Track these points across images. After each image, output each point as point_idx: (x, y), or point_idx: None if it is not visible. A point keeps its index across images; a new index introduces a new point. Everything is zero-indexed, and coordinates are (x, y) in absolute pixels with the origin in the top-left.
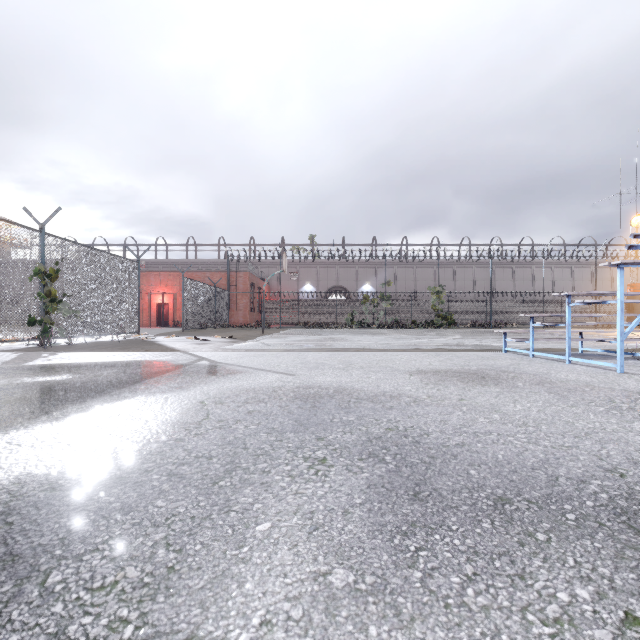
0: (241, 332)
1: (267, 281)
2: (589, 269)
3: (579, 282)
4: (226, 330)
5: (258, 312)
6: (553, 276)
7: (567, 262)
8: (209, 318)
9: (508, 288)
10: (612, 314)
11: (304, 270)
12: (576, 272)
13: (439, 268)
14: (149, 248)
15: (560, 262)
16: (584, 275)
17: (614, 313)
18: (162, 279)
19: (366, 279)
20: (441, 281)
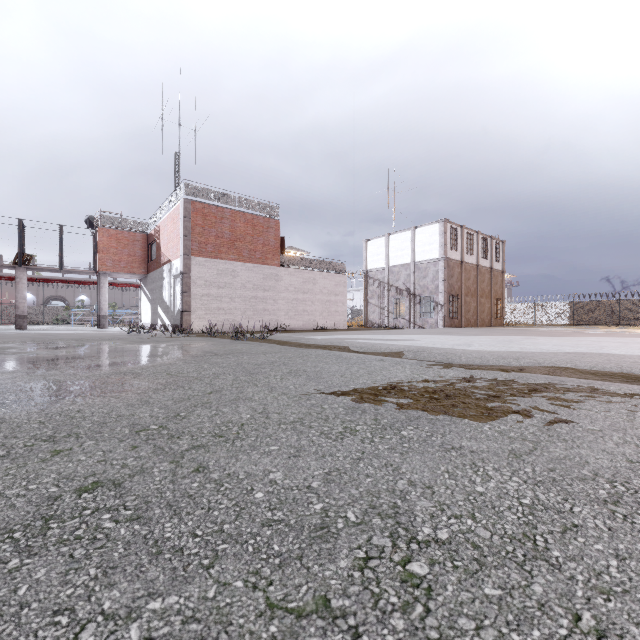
0: None
1: None
2: None
3: None
4: None
5: None
6: None
7: None
8: None
9: None
10: None
11: None
12: None
13: None
14: None
15: None
16: None
17: None
18: None
19: (83, 292)
20: None
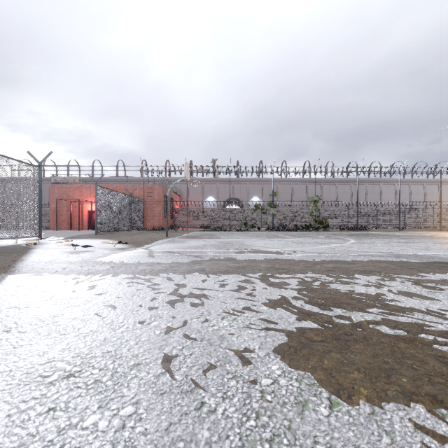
0: (148, 235)
1: (170, 188)
2: (422, 185)
3: (415, 195)
4: (136, 233)
5: (171, 218)
6: (395, 191)
7: (406, 180)
8: (125, 222)
9: (362, 200)
10: (443, 219)
11: (207, 186)
12: (413, 188)
13: (310, 184)
14: (50, 153)
15: (401, 180)
16: (419, 190)
17: (445, 219)
18: (92, 191)
19: (255, 193)
20: (312, 194)
